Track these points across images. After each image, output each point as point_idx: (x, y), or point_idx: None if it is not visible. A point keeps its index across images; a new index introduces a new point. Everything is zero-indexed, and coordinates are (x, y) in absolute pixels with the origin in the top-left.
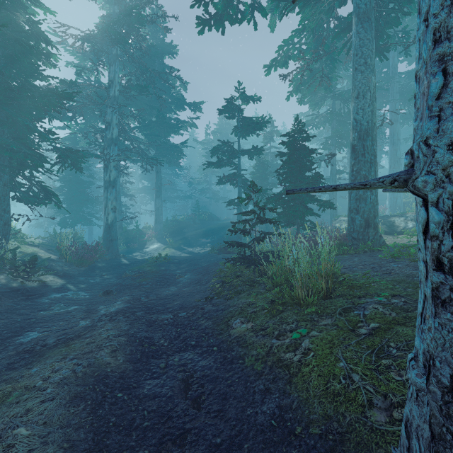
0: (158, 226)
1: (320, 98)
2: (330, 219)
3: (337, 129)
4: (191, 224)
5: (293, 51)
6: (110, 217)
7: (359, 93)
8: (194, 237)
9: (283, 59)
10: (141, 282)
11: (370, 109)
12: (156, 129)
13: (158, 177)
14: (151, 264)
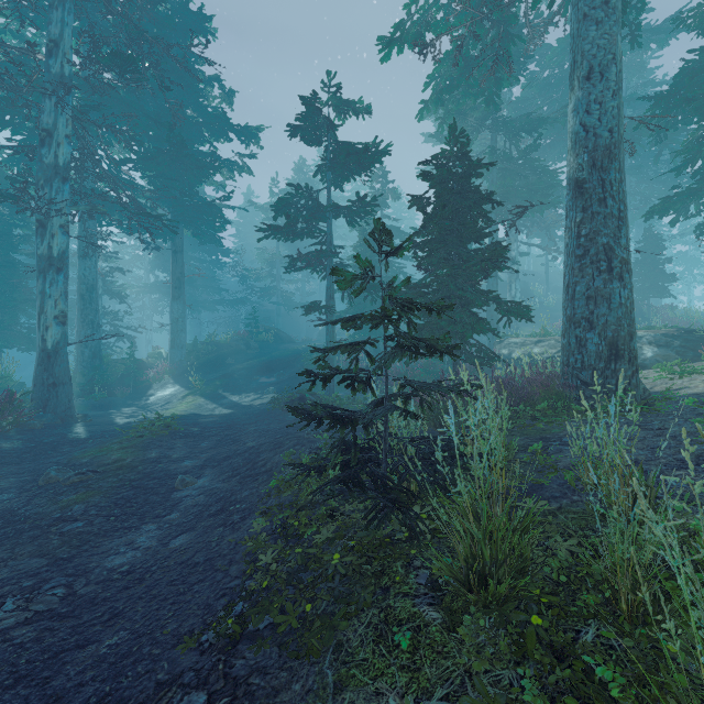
0: (176, 352)
1: (471, 127)
2: (487, 342)
3: (502, 181)
4: (242, 348)
5: (435, 12)
6: (50, 335)
7: (593, 69)
8: (245, 373)
9: (416, 27)
10: (70, 506)
11: (616, 102)
12: (172, 168)
13: (176, 261)
14: (129, 441)
